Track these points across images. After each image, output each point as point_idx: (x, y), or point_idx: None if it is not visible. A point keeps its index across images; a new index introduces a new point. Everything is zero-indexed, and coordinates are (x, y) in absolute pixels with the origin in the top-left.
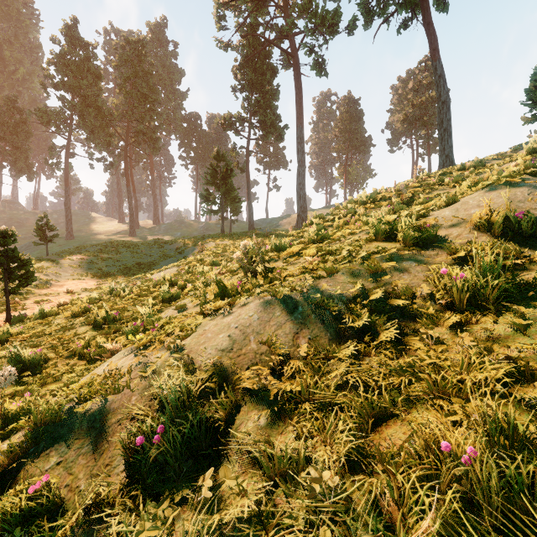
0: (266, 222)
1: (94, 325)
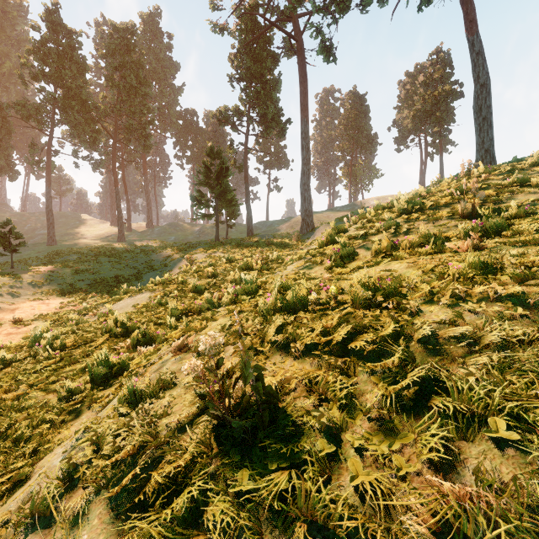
0: (266, 225)
1: None
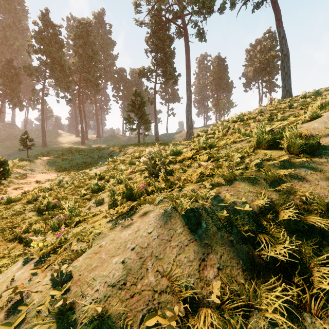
0: (166, 136)
1: (38, 211)
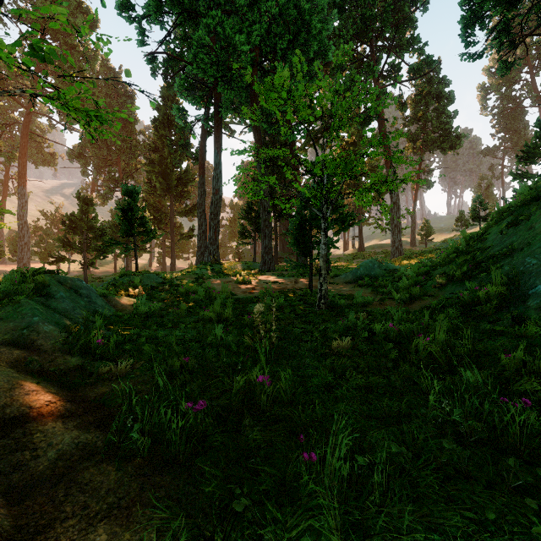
0: None
1: None
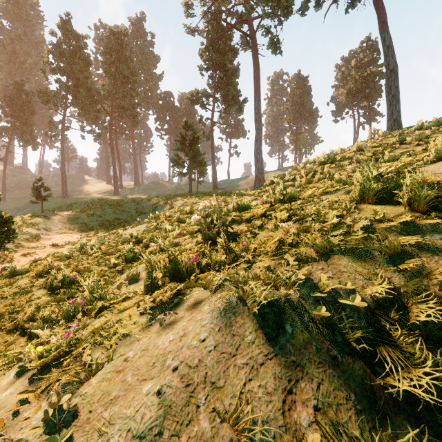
0: (228, 183)
1: (50, 289)
